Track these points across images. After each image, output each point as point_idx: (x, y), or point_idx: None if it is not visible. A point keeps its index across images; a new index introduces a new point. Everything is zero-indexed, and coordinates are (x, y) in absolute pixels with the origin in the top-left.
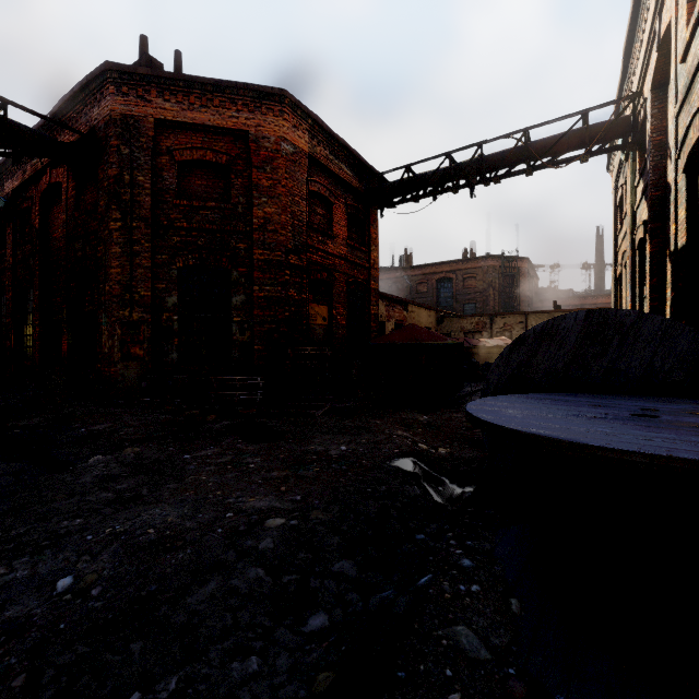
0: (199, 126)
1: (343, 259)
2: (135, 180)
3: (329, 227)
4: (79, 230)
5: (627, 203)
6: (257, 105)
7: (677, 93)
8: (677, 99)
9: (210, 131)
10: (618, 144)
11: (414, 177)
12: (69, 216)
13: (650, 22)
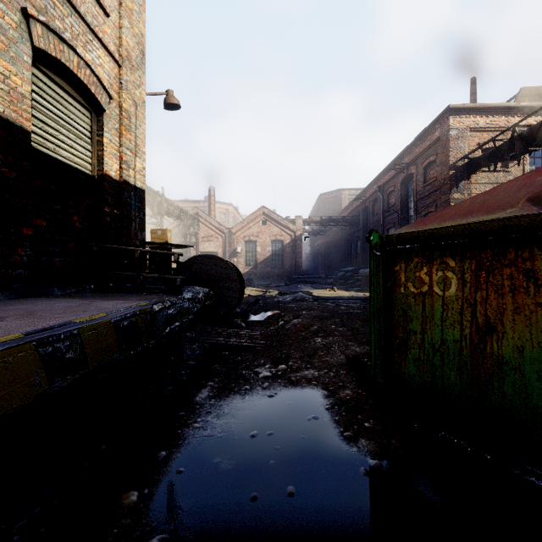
0: None
1: None
2: None
3: None
4: None
5: None
6: None
7: None
8: None
9: None
10: None
11: None
12: None
13: None
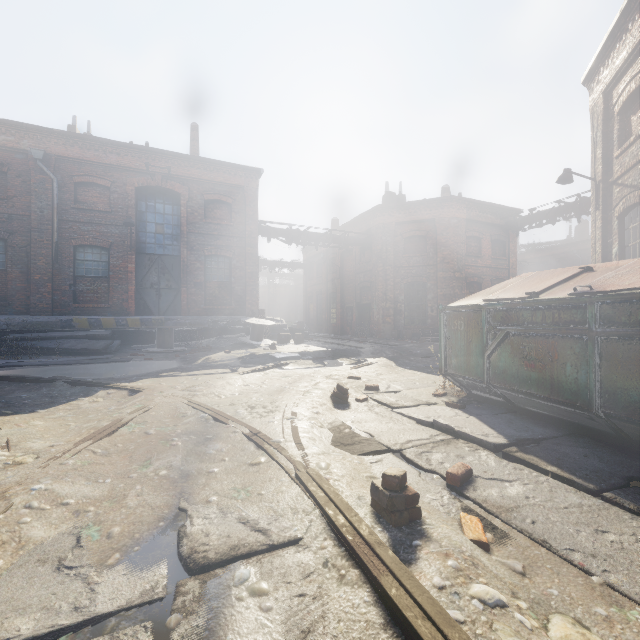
0: (413, 221)
1: (488, 267)
2: (387, 250)
3: (479, 251)
4: (361, 270)
5: None
6: (439, 206)
7: None
8: None
9: (417, 222)
10: None
11: (537, 214)
12: (356, 263)
13: None
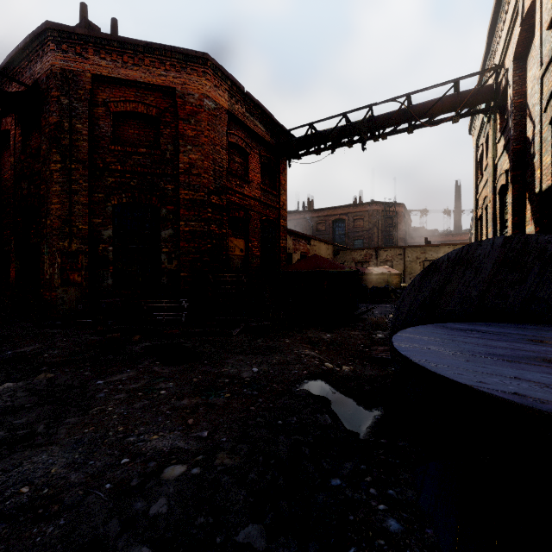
0: (131, 82)
1: (257, 200)
2: (74, 127)
3: (245, 174)
4: (25, 172)
5: (489, 157)
6: (183, 66)
7: (542, 57)
8: (542, 63)
9: (141, 87)
10: (483, 108)
11: (316, 133)
12: (16, 159)
13: (514, 2)
